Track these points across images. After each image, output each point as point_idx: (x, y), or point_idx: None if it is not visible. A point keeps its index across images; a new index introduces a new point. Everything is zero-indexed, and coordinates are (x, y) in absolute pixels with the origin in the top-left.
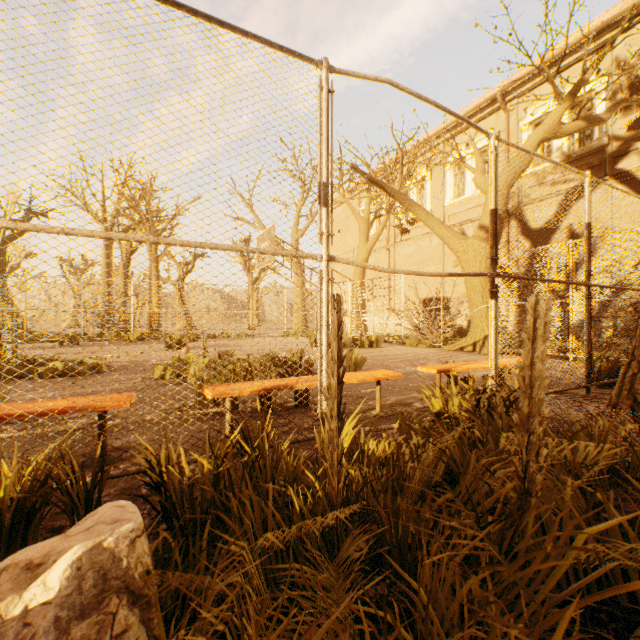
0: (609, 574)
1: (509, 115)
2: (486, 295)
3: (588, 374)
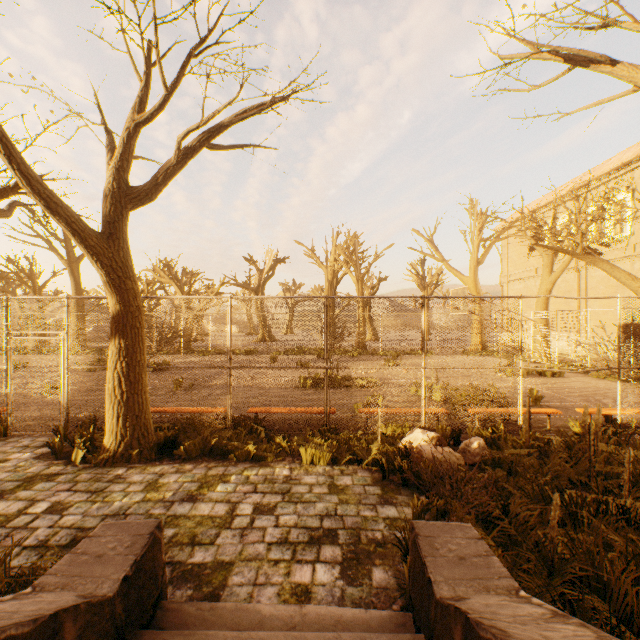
0: (606, 474)
1: None
2: None
3: None
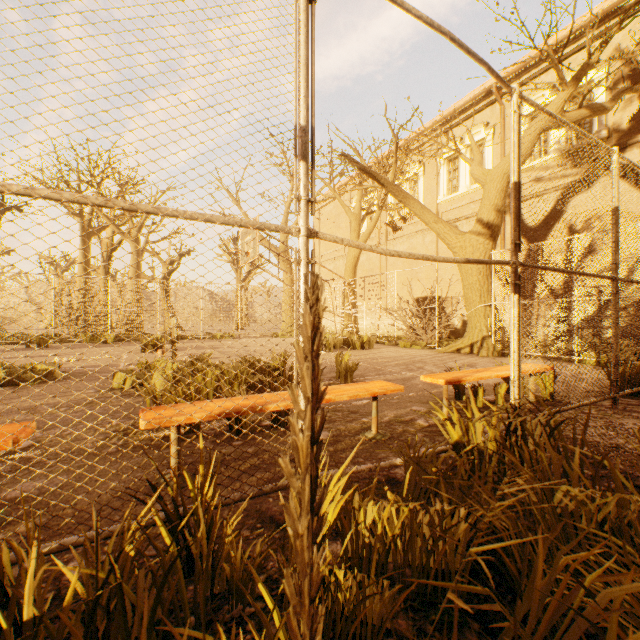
0: None
1: (505, 108)
2: (484, 293)
3: (616, 382)
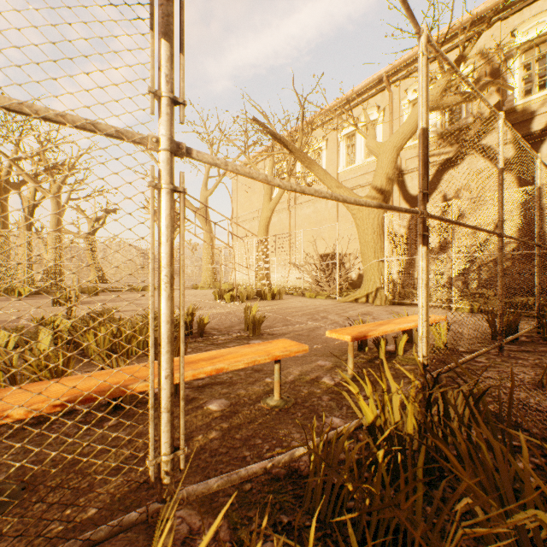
0: None
1: (393, 95)
2: (378, 250)
3: (502, 331)
